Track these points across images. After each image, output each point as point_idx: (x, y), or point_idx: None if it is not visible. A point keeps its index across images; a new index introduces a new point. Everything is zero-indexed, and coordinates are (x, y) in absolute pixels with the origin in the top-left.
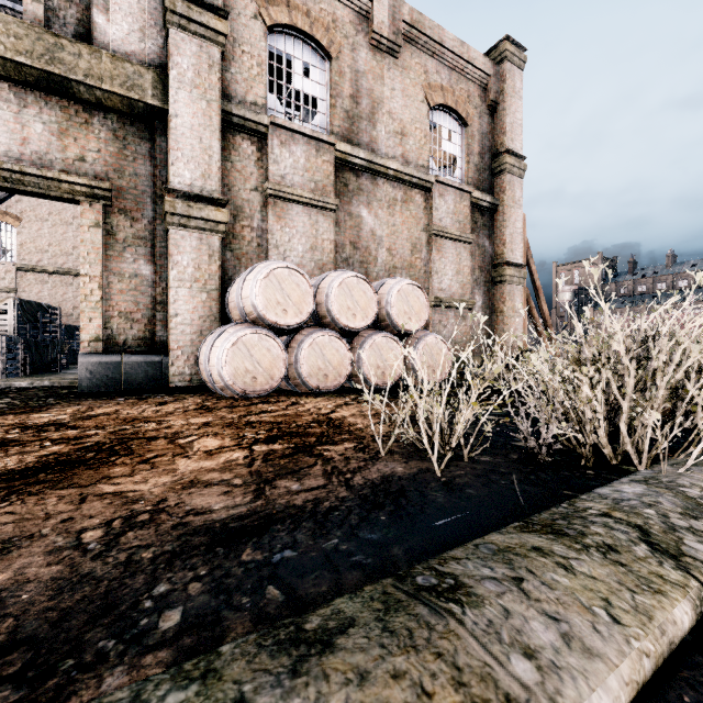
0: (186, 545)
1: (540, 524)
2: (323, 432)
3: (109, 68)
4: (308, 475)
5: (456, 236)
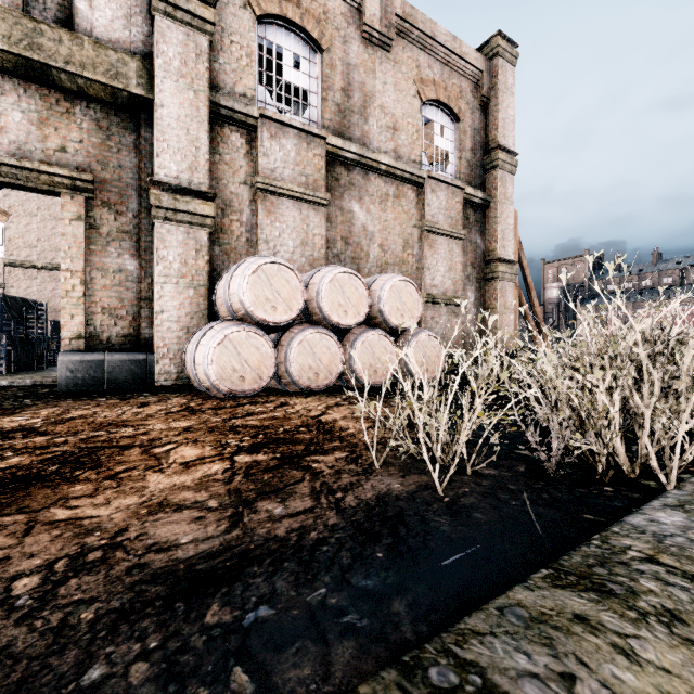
0: (138, 599)
1: (575, 573)
2: (312, 438)
3: (91, 55)
4: (293, 494)
5: (448, 232)
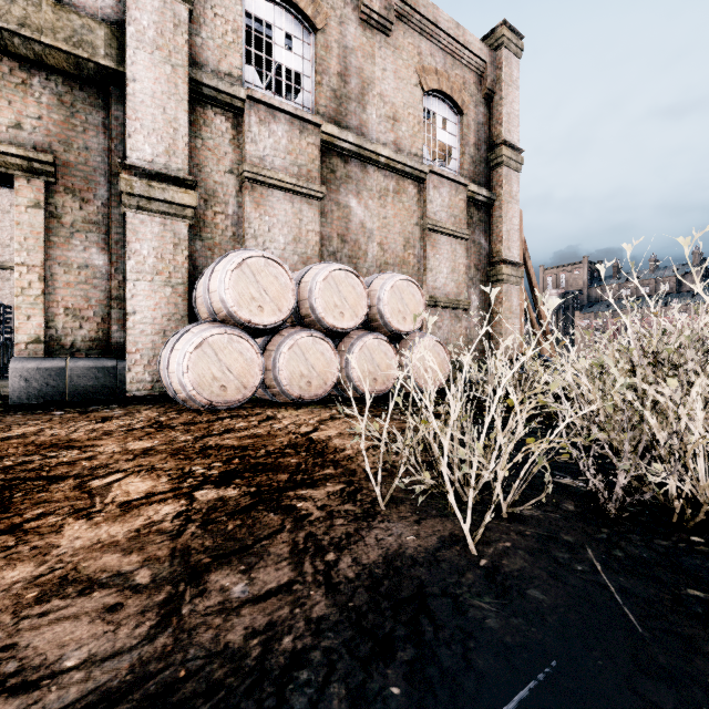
0: None
1: None
2: (300, 463)
3: (50, 19)
4: (265, 555)
5: (451, 231)
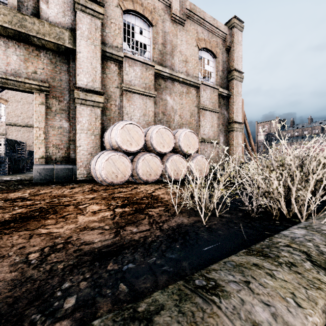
0: (80, 261)
1: (256, 251)
2: (149, 202)
3: (48, 30)
4: (141, 224)
5: (211, 109)
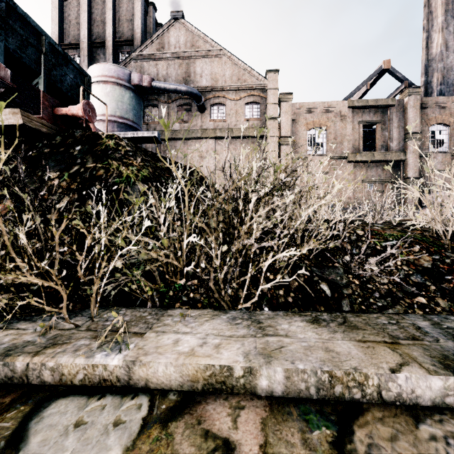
0: None
1: None
2: None
3: (394, 155)
4: None
5: None
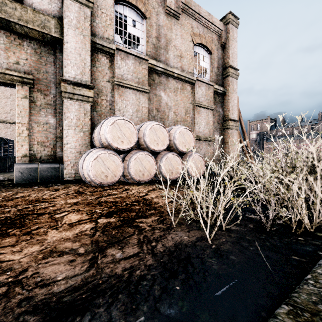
0: None
1: (307, 310)
2: (140, 208)
3: (31, 16)
4: (128, 243)
5: (206, 106)
